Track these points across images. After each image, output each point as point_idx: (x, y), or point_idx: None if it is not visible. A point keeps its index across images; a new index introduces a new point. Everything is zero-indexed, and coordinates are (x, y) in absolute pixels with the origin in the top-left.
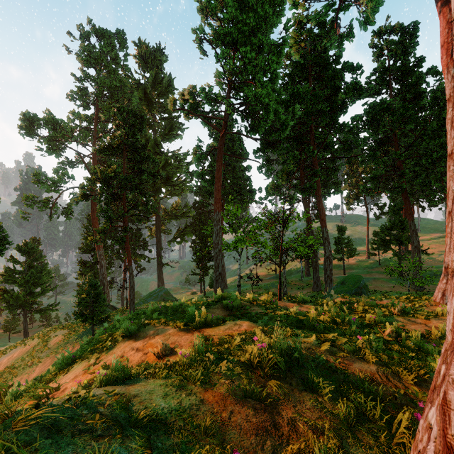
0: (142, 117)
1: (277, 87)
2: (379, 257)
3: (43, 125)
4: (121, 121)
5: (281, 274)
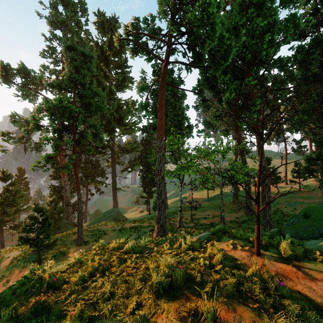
0: (92, 56)
1: (219, 14)
2: (299, 184)
3: (16, 73)
4: (71, 57)
5: (212, 198)
